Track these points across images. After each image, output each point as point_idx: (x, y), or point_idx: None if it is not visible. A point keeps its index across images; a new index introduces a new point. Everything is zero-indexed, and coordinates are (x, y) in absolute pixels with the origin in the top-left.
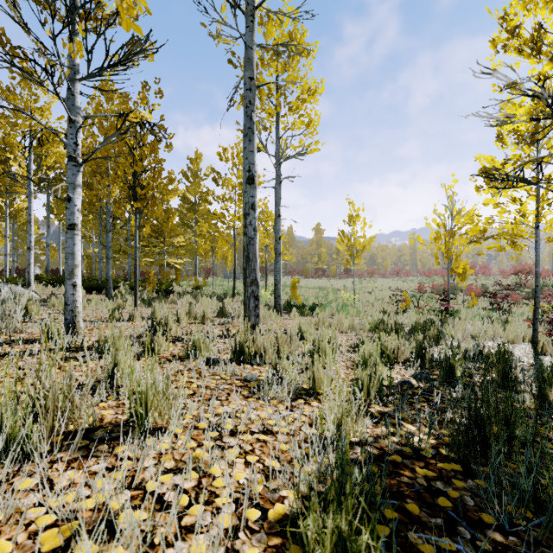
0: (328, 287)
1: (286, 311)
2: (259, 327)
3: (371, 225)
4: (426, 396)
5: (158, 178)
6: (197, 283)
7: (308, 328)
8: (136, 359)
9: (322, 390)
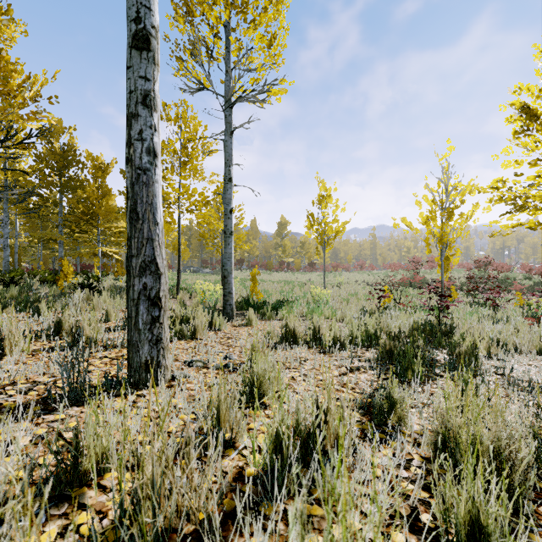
0: (294, 281)
1: (242, 312)
2: (161, 365)
3: (344, 208)
4: None
5: (6, 87)
6: None
7: (266, 369)
8: None
9: None
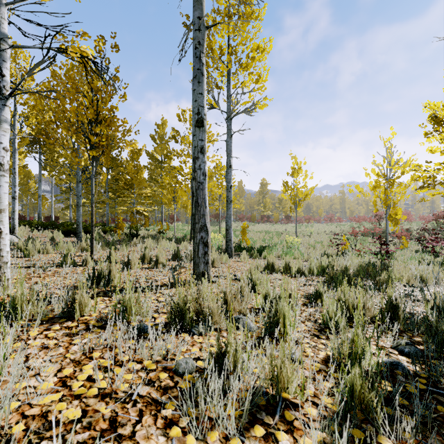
0: (273, 231)
1: (237, 253)
2: (208, 274)
3: (311, 177)
4: (440, 397)
5: (116, 129)
6: (161, 228)
7: (259, 277)
8: (46, 327)
9: (289, 394)
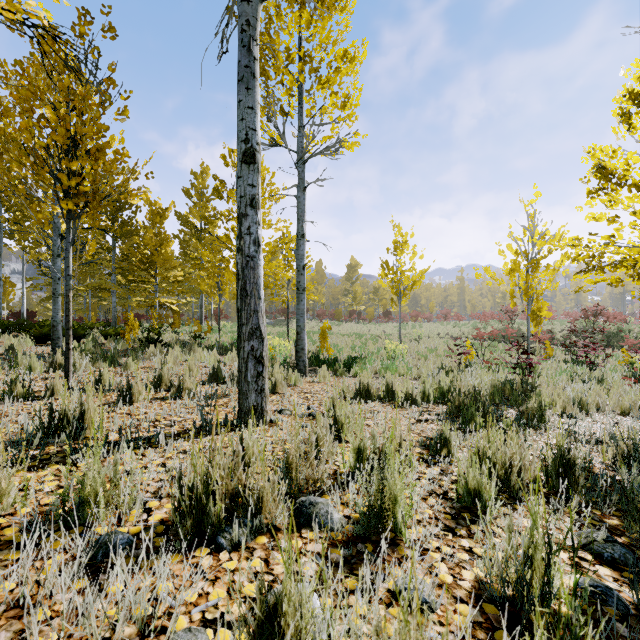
0: (366, 333)
1: (313, 368)
2: (264, 409)
3: (422, 255)
4: None
5: (112, 168)
6: (199, 330)
7: (347, 413)
8: None
9: None
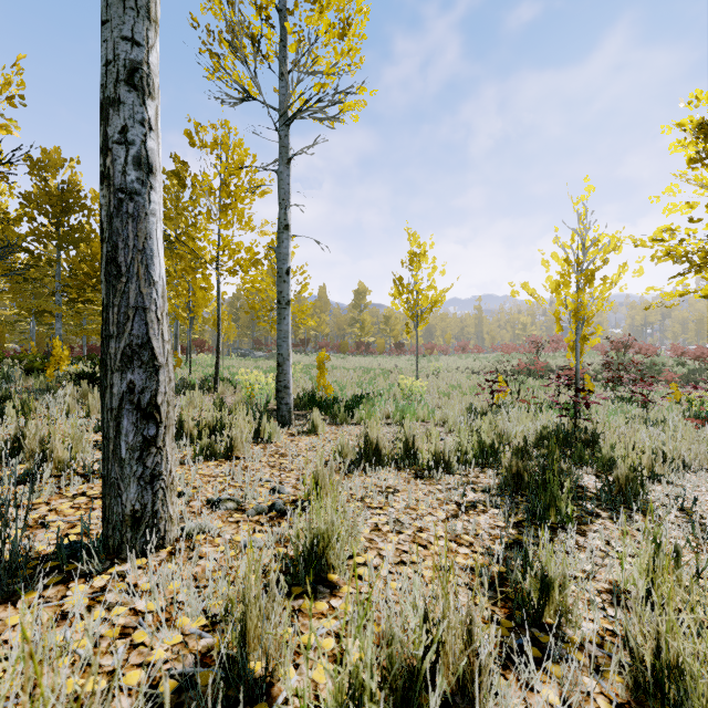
0: (375, 367)
1: (305, 412)
2: (160, 516)
3: (443, 271)
4: None
5: None
6: None
7: (333, 524)
8: None
9: None
